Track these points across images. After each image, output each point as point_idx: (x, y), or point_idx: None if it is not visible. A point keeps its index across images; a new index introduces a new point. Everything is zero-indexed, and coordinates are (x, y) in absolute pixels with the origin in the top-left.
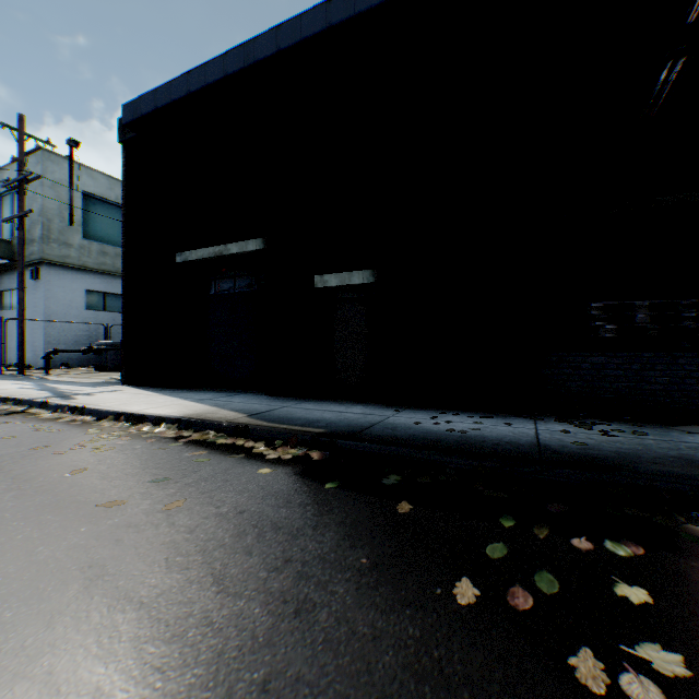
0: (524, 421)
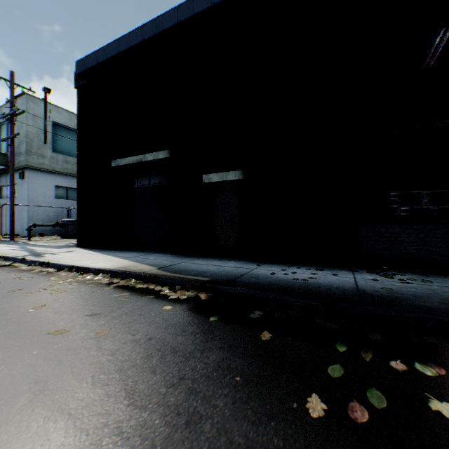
0: (345, 272)
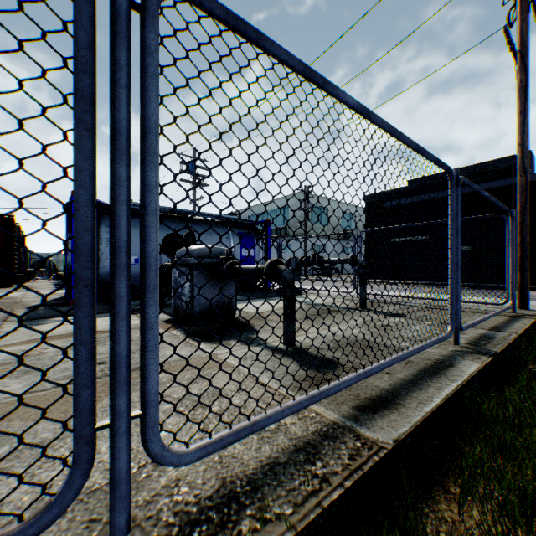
0: None
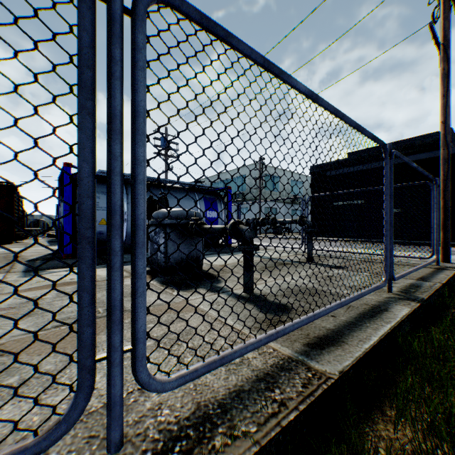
0: None
